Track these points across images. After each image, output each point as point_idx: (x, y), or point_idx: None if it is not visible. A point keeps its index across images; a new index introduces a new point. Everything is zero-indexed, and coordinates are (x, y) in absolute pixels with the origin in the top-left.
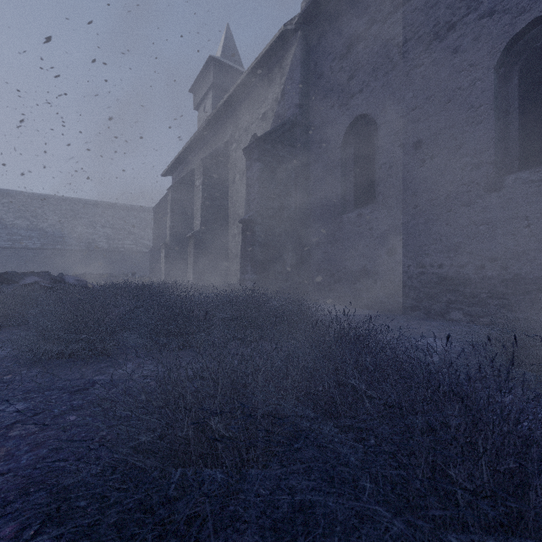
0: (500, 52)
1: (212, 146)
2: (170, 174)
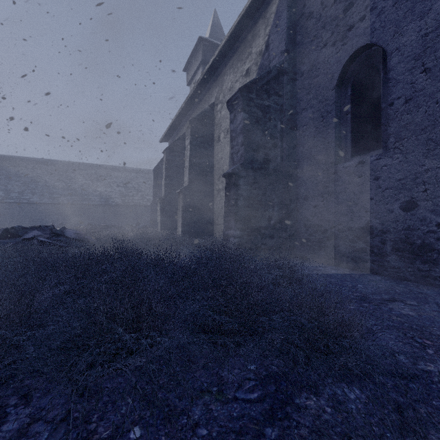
0: None
1: (199, 110)
2: (167, 140)
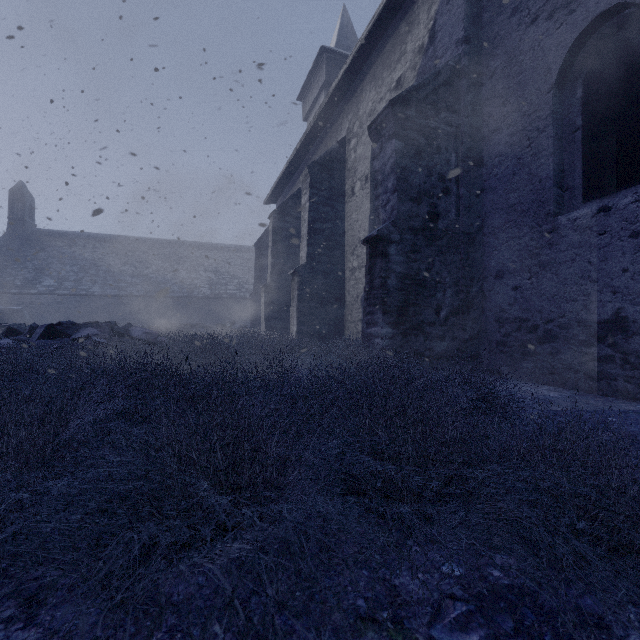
0: None
1: (322, 152)
2: (274, 201)
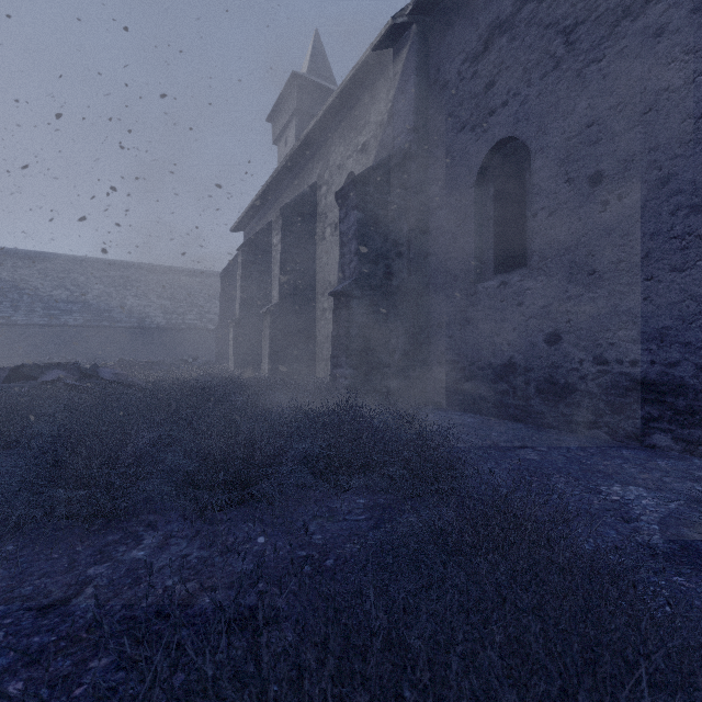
0: None
1: (294, 190)
2: (242, 229)
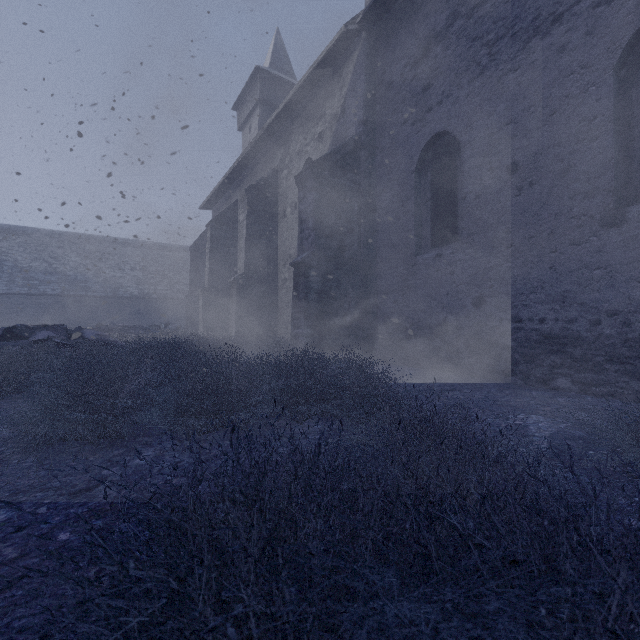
0: (622, 48)
1: (258, 173)
2: (210, 207)
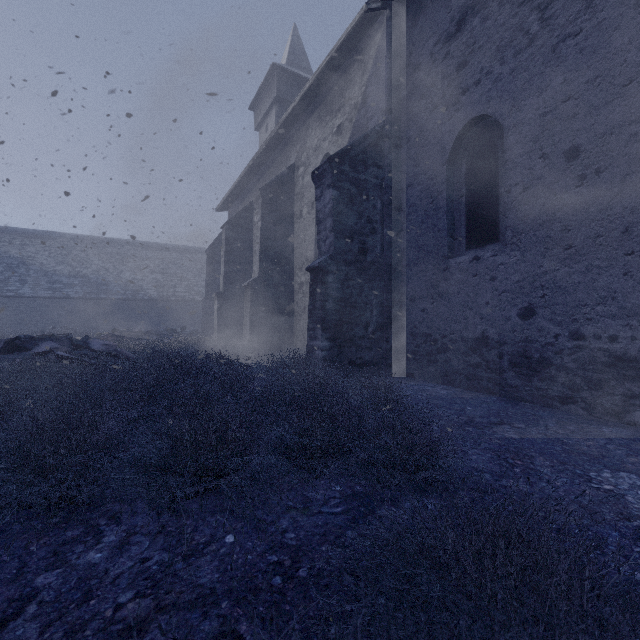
0: None
1: (274, 172)
2: (226, 209)
